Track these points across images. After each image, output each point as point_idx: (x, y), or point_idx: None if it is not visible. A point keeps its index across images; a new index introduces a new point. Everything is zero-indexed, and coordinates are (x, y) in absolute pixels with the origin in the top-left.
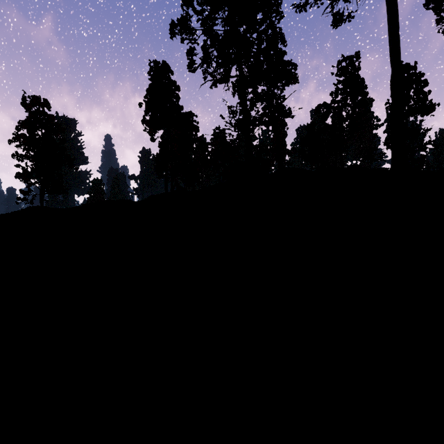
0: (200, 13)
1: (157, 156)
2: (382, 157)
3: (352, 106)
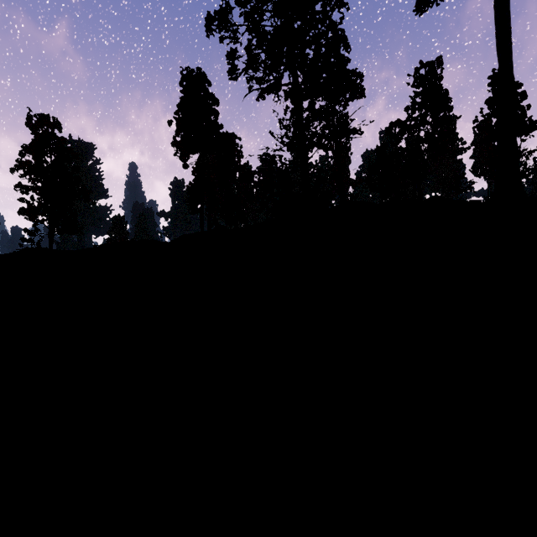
0: (243, 5)
1: (191, 186)
2: (471, 187)
3: (433, 124)
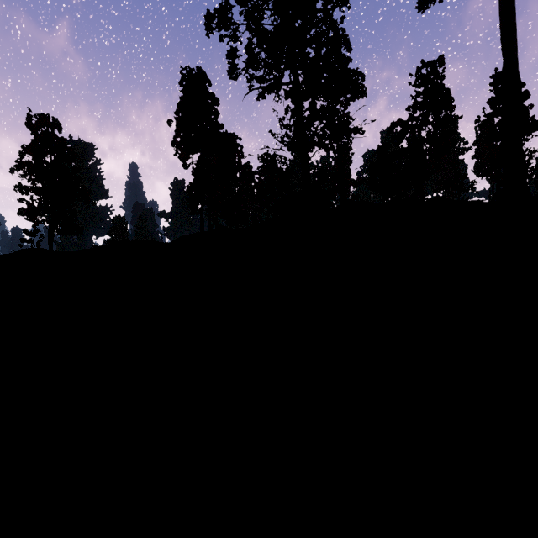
0: (243, 3)
1: (191, 186)
2: (474, 187)
3: (435, 124)
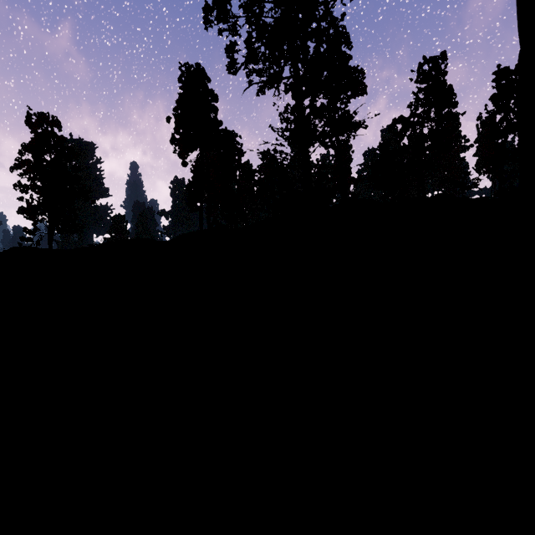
0: None
1: (189, 184)
2: (477, 185)
3: (437, 121)
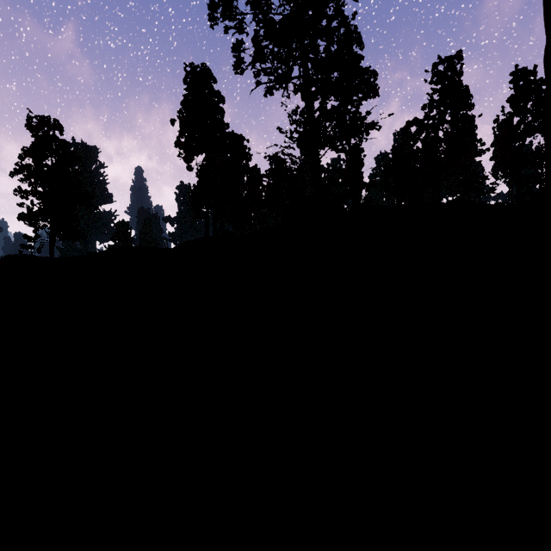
0: None
1: (195, 189)
2: (495, 189)
3: (452, 123)
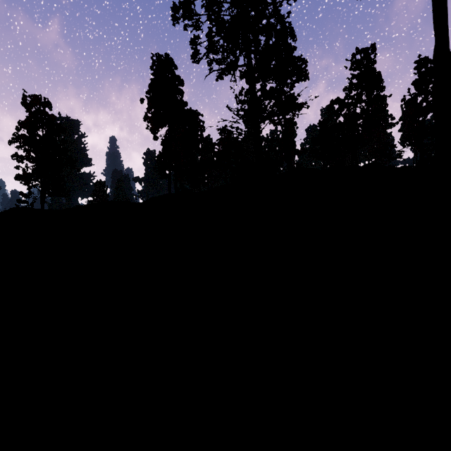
0: None
1: (160, 155)
2: (401, 155)
3: (368, 102)
